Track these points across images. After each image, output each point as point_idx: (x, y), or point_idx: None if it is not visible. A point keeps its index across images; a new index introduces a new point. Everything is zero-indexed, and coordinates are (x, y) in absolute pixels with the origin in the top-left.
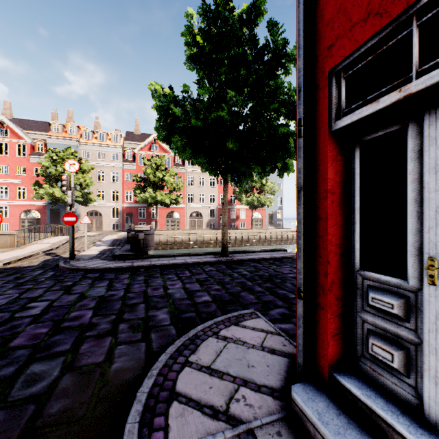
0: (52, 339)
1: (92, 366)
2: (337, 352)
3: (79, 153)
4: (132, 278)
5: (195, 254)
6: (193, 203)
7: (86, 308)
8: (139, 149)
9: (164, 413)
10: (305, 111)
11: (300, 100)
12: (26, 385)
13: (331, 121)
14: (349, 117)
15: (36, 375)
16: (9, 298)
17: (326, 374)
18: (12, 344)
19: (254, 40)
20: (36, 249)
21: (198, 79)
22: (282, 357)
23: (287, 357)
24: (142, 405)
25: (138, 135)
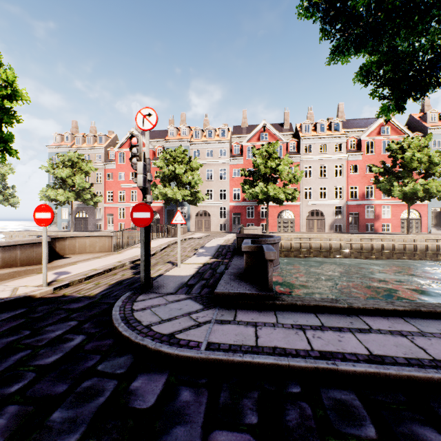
0: None
1: None
2: None
3: (190, 153)
4: None
5: (414, 309)
6: (310, 199)
7: None
8: (247, 140)
9: None
10: None
11: None
12: None
13: None
14: None
15: None
16: None
17: None
18: None
19: None
20: (129, 256)
21: None
22: None
23: None
24: None
25: (246, 128)
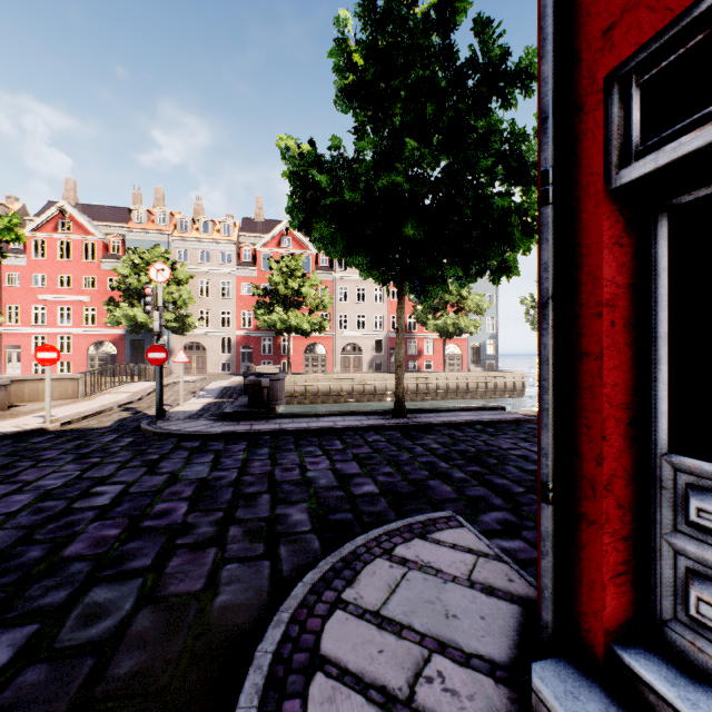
0: (125, 548)
1: (185, 597)
2: (621, 607)
3: (173, 253)
4: (251, 450)
5: (351, 412)
6: (346, 329)
7: (179, 498)
8: (262, 244)
9: (301, 694)
10: (556, 156)
11: (547, 136)
12: (82, 624)
13: (610, 170)
14: (650, 159)
15: (99, 607)
16: (66, 478)
17: (600, 647)
18: (66, 553)
19: (451, 52)
20: (108, 401)
21: (356, 125)
22: (507, 603)
23: (517, 603)
24: (263, 674)
25: (261, 223)
